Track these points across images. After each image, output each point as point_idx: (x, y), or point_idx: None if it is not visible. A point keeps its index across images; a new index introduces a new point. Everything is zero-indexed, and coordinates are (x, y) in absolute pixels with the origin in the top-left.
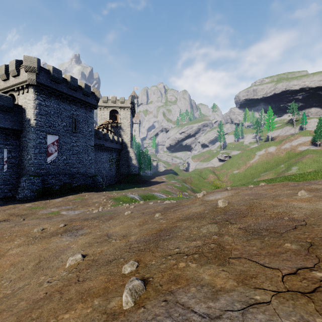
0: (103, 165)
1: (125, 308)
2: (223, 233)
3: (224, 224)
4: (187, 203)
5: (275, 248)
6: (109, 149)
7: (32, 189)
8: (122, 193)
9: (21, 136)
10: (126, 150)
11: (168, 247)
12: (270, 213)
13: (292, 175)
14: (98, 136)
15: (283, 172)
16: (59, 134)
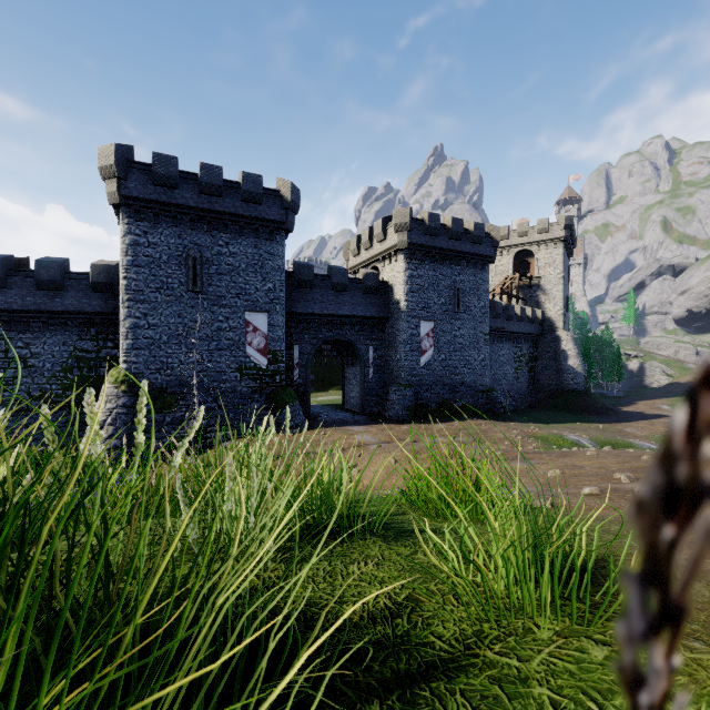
0: (502, 370)
1: (623, 482)
2: None
3: None
4: None
5: None
6: (515, 335)
7: (403, 405)
8: (549, 430)
9: (387, 326)
10: (551, 335)
11: None
12: None
13: None
14: (494, 312)
15: None
16: (435, 318)
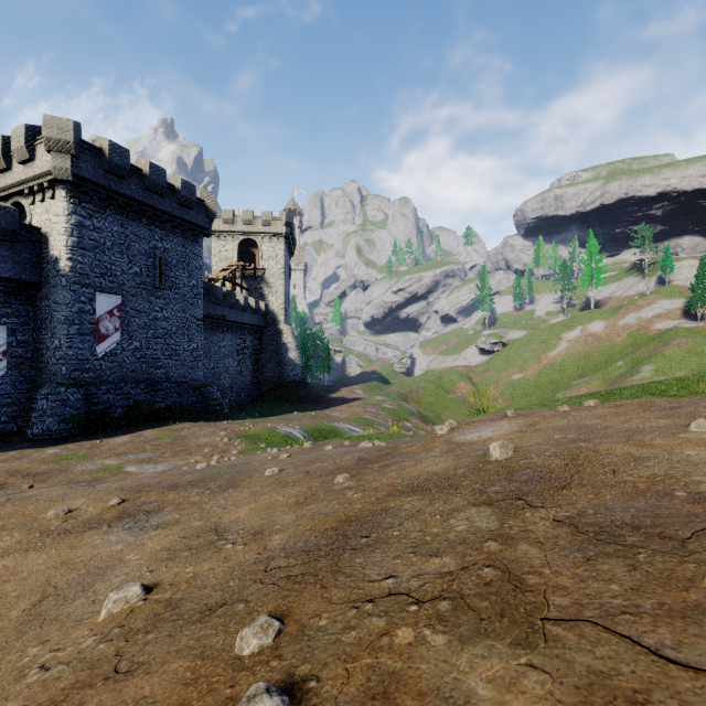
0: (224, 362)
1: None
2: (514, 535)
3: (512, 507)
4: (412, 449)
5: (679, 592)
6: (238, 326)
7: (62, 415)
8: (264, 425)
9: (38, 297)
10: (274, 328)
11: (365, 574)
12: (632, 479)
13: (659, 382)
14: (213, 297)
15: (621, 378)
16: (125, 291)
